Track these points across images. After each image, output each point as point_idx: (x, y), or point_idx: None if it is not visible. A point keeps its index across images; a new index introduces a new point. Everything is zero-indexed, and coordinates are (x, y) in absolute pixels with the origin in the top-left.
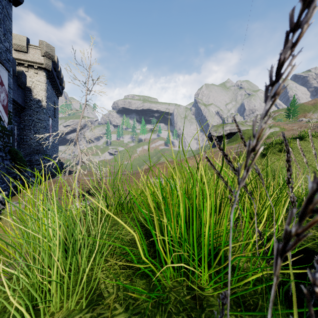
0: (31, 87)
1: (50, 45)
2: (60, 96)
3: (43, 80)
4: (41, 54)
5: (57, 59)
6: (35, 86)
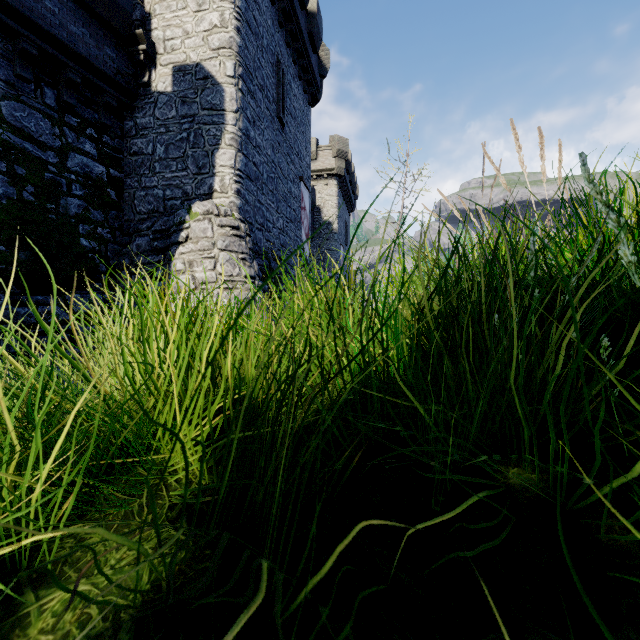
0: (320, 206)
1: (343, 139)
2: (352, 210)
3: (334, 192)
4: (333, 156)
5: (350, 156)
6: (325, 203)
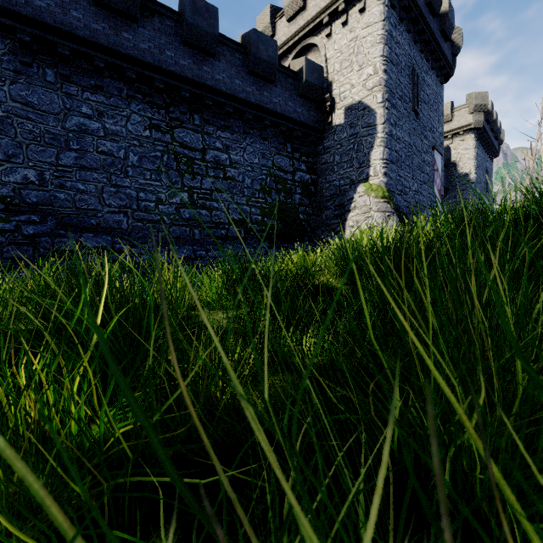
0: (455, 161)
1: (481, 93)
2: (496, 156)
3: (471, 145)
4: (469, 112)
5: (491, 106)
6: (460, 157)
